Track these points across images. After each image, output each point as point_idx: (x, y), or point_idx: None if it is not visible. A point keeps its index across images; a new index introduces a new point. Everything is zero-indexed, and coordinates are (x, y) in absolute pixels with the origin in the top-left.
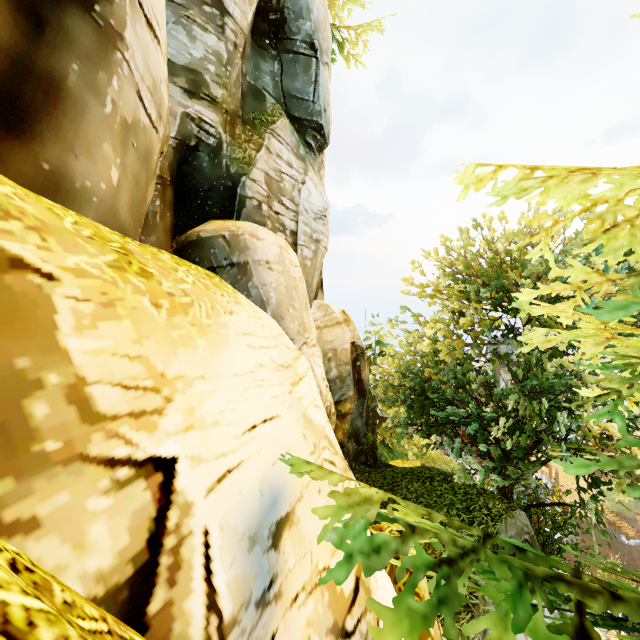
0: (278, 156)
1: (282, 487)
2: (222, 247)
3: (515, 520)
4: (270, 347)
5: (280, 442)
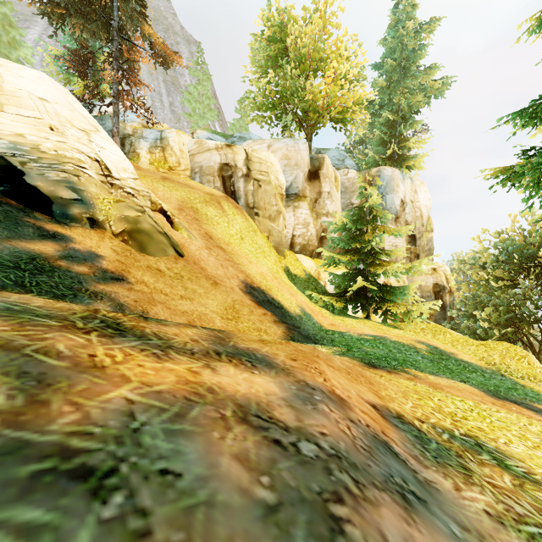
0: None
1: None
2: None
3: None
4: None
5: None
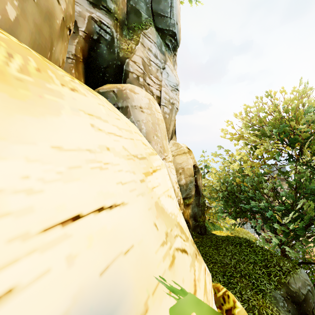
0: (149, 50)
1: (113, 307)
2: (112, 97)
3: (299, 275)
4: (123, 137)
5: (121, 236)
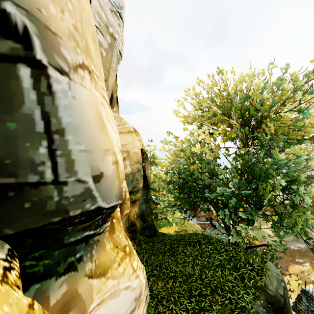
0: None
1: None
2: None
3: (271, 271)
4: None
5: None
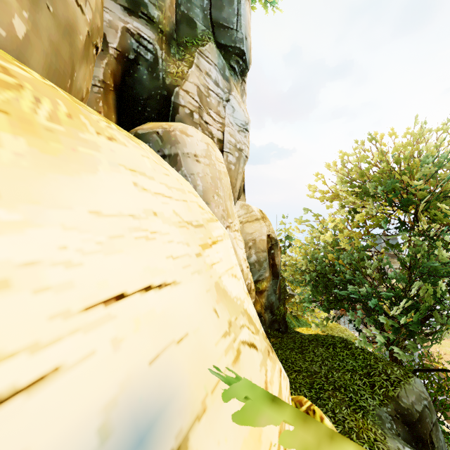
0: (207, 74)
1: (165, 402)
2: (156, 141)
3: (413, 386)
4: (174, 199)
5: (173, 321)
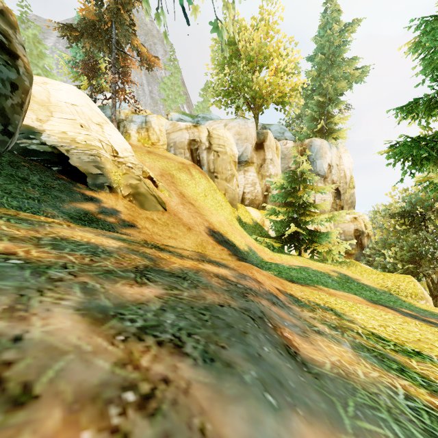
0: None
1: None
2: None
3: None
4: None
5: None
